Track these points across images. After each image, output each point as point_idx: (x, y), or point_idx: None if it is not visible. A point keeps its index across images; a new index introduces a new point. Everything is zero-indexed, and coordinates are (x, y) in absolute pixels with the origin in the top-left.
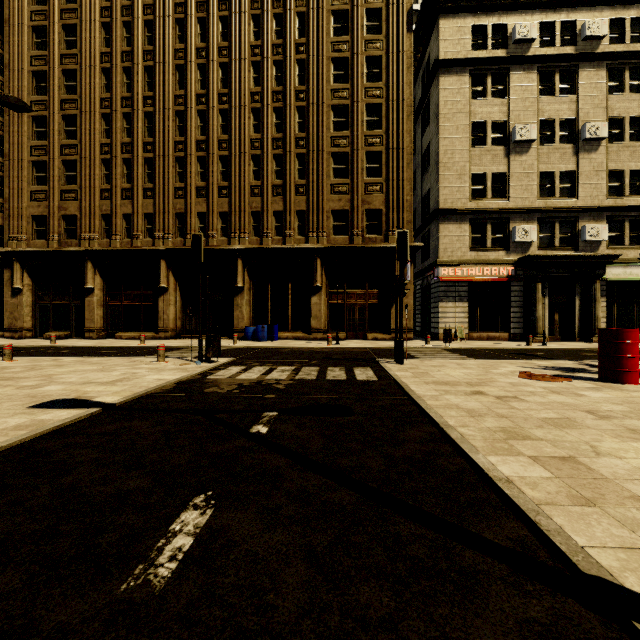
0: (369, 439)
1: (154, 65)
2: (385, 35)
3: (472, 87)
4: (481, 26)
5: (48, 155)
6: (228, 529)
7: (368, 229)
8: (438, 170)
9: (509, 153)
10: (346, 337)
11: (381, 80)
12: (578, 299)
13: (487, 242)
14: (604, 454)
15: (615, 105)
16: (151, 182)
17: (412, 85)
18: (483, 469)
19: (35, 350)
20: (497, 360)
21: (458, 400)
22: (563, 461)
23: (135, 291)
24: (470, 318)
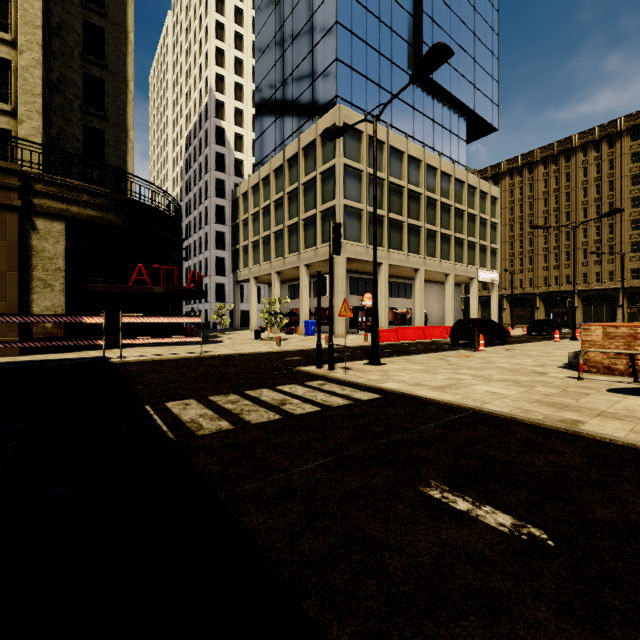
0: None
1: (533, 219)
2: None
3: None
4: None
5: None
6: None
7: None
8: None
9: None
10: None
11: None
12: None
13: None
14: None
15: None
16: (531, 265)
17: None
18: None
19: None
20: None
21: None
22: None
23: (523, 309)
24: None
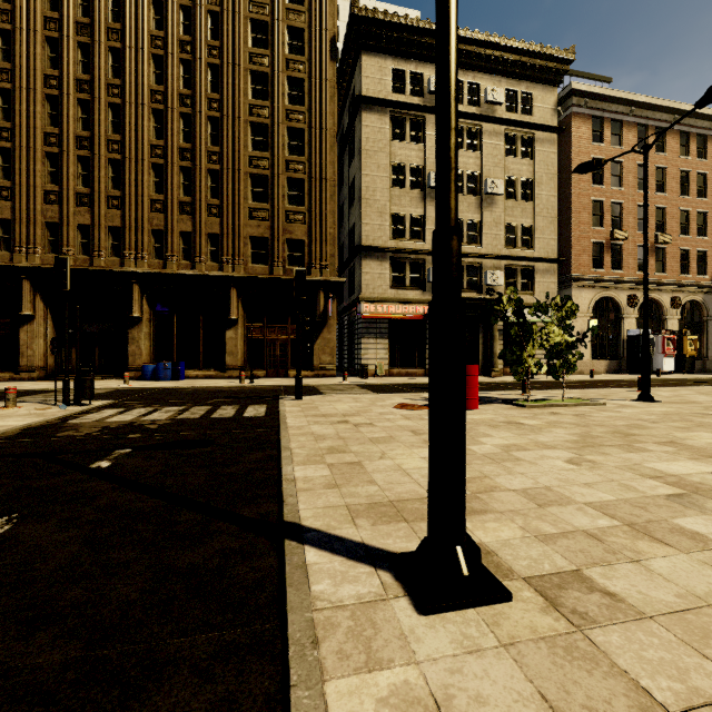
0: (208, 464)
1: (13, 30)
2: (308, 58)
3: (393, 128)
4: (401, 71)
5: None
6: (21, 535)
7: (290, 260)
8: (361, 206)
9: (425, 197)
10: (266, 375)
11: (304, 104)
12: (481, 337)
13: (406, 281)
14: (385, 458)
15: (510, 166)
16: (8, 179)
17: (335, 116)
18: (282, 475)
19: None
20: (393, 394)
21: (319, 428)
22: (350, 465)
23: None
24: (391, 354)
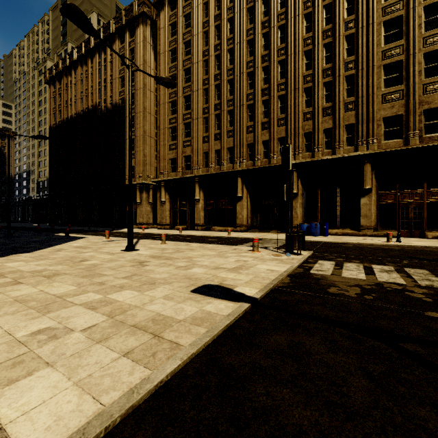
0: None
1: (233, 46)
2: None
3: None
4: None
5: (177, 122)
6: None
7: (427, 129)
8: None
9: None
10: None
11: None
12: None
13: None
14: None
15: None
16: (231, 126)
17: None
18: None
19: (173, 237)
20: None
21: None
22: None
23: (222, 200)
24: None
